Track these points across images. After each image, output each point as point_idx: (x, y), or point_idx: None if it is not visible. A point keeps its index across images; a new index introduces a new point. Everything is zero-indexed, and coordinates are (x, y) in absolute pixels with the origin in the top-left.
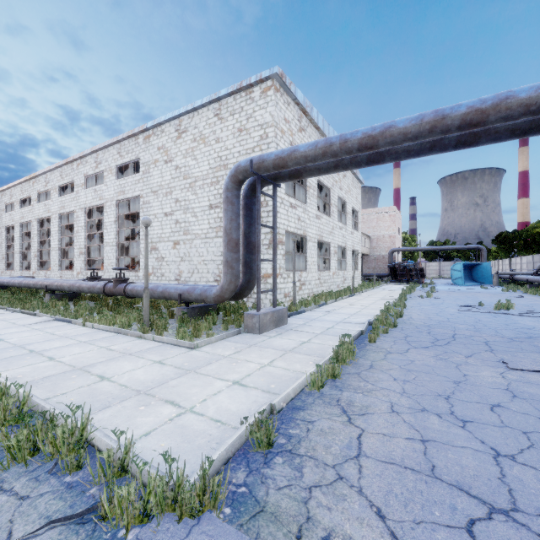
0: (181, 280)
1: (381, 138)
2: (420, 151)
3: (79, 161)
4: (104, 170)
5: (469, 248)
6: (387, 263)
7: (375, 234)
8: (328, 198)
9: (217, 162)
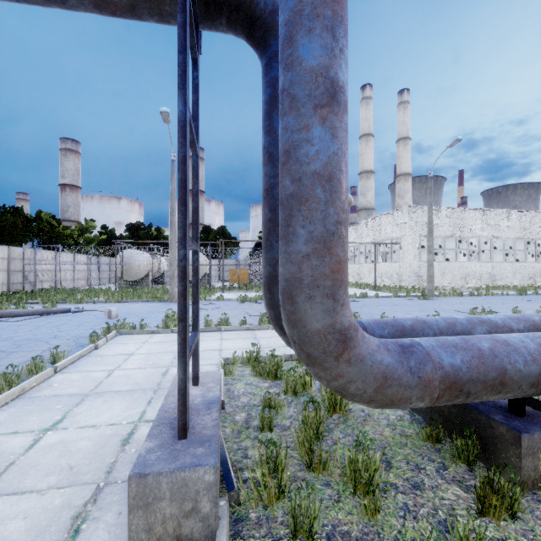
0: None
1: None
2: None
3: None
4: None
5: None
6: None
7: None
8: None
9: None
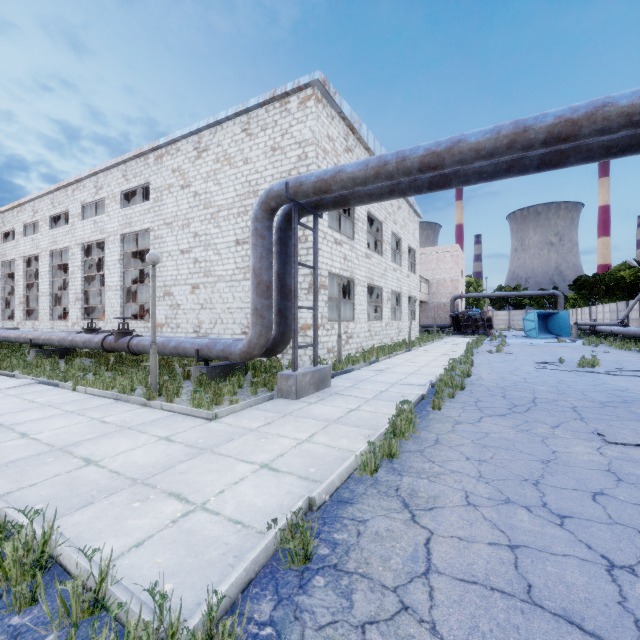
0: (201, 332)
1: (448, 156)
2: (495, 173)
3: (75, 186)
4: (105, 196)
5: (544, 294)
6: (449, 312)
7: (434, 278)
8: (380, 234)
9: (245, 188)
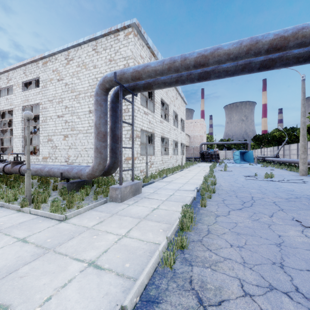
0: (69, 162)
1: (211, 57)
2: (235, 71)
3: None
4: (13, 84)
5: (242, 143)
6: (199, 151)
7: (192, 135)
8: (167, 111)
9: (94, 81)
